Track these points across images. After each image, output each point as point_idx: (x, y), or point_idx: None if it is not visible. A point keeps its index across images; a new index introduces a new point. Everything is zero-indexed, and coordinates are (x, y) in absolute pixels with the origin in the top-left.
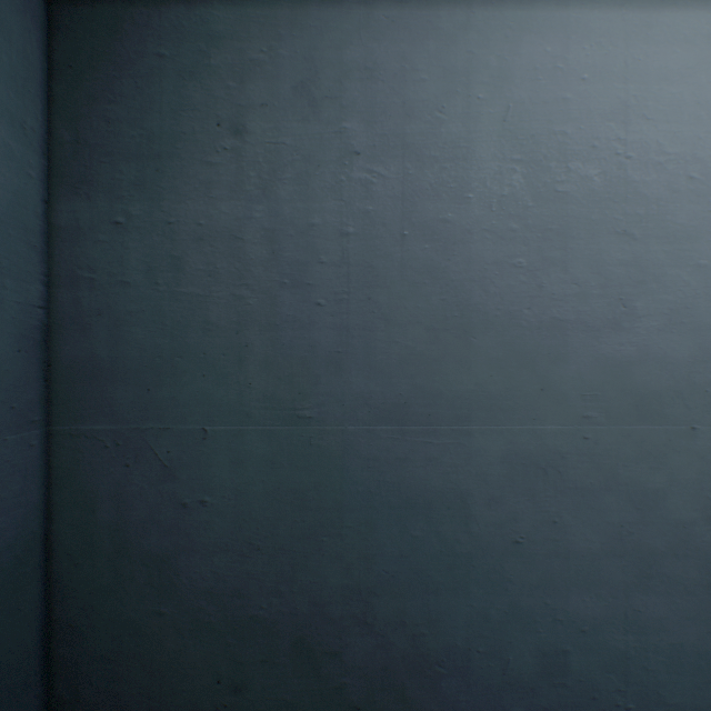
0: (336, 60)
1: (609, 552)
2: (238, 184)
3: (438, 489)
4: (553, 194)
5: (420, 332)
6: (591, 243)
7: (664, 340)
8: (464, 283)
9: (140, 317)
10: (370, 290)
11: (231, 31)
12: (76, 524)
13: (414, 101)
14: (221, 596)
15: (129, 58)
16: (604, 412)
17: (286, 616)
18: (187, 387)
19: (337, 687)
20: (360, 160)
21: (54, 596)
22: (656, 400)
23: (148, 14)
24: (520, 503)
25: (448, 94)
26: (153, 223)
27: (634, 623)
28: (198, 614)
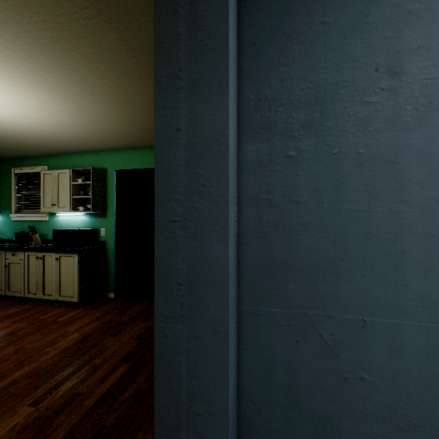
0: None
1: None
2: (393, 117)
3: None
4: None
5: None
6: None
7: None
8: None
9: (307, 227)
10: None
11: None
12: (257, 379)
13: None
14: None
15: (298, 29)
16: None
17: None
18: (347, 284)
19: None
20: None
21: (242, 428)
22: None
23: None
24: None
25: None
26: (318, 155)
27: None
28: None
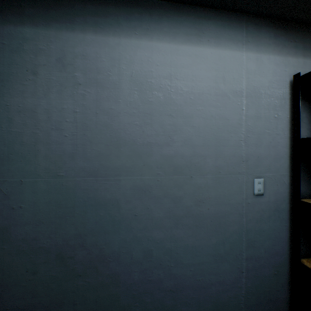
0: (72, 51)
1: (166, 217)
2: (35, 92)
3: (109, 199)
4: (148, 102)
5: (103, 146)
6: (160, 118)
7: (183, 149)
8: (118, 130)
9: None
10: (85, 131)
11: (32, 37)
12: None
13: (101, 68)
14: (28, 240)
15: None
16: (164, 172)
17: (53, 245)
18: (14, 165)
19: (73, 269)
20: (81, 86)
21: None
22: (180, 168)
23: None
24: (137, 202)
25: (112, 66)
26: (0, 105)
27: (173, 239)
28: (19, 248)
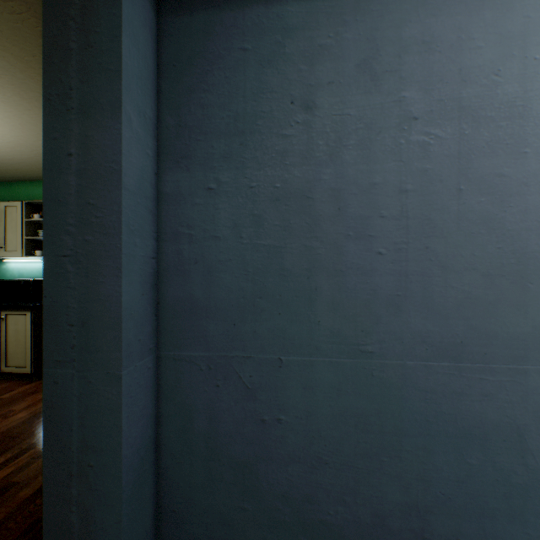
0: (395, 37)
1: None
2: (308, 152)
3: (493, 422)
4: None
5: (475, 278)
6: None
7: None
8: (520, 232)
9: (227, 264)
10: (427, 240)
11: (302, 23)
12: (178, 430)
13: (470, 67)
14: (294, 499)
15: (219, 54)
16: None
17: (349, 522)
18: (265, 323)
19: None
20: (417, 124)
21: (162, 485)
22: None
23: (234, 17)
24: None
25: (503, 58)
26: (238, 188)
27: None
28: (274, 513)
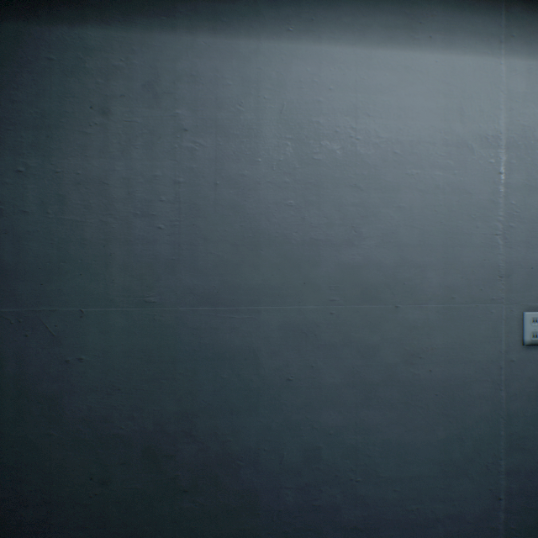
0: (171, 69)
1: (346, 384)
2: (105, 148)
3: (239, 347)
4: (312, 161)
5: (227, 247)
6: (335, 192)
7: (379, 252)
8: (256, 216)
9: (36, 235)
10: (194, 219)
11: (100, 46)
12: None
13: (223, 98)
14: (93, 421)
15: (28, 60)
16: (343, 297)
17: (138, 433)
18: (69, 282)
19: (172, 477)
20: (188, 135)
21: None
22: (374, 289)
23: (41, 31)
24: (291, 355)
25: (245, 95)
26: (45, 172)
27: (361, 428)
28: (77, 434)
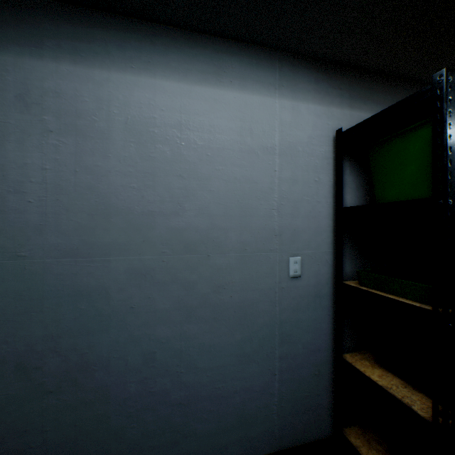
0: (40, 86)
1: (174, 308)
2: None
3: (94, 286)
4: (149, 157)
5: (85, 216)
6: (166, 179)
7: (197, 220)
8: (107, 194)
9: None
10: (59, 196)
11: None
12: None
13: (82, 110)
14: None
15: None
16: (172, 250)
17: (11, 353)
18: None
19: (40, 383)
20: (53, 135)
21: None
22: (194, 244)
23: None
24: (134, 290)
25: (99, 109)
26: None
27: (185, 337)
28: None
